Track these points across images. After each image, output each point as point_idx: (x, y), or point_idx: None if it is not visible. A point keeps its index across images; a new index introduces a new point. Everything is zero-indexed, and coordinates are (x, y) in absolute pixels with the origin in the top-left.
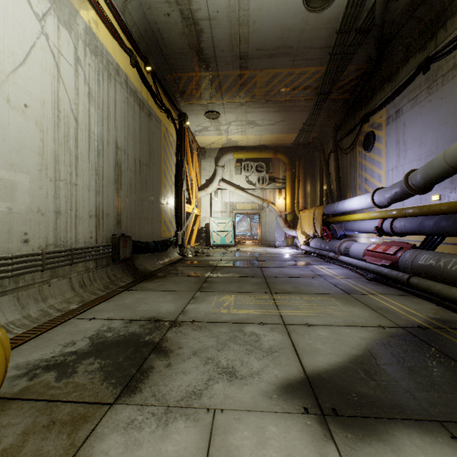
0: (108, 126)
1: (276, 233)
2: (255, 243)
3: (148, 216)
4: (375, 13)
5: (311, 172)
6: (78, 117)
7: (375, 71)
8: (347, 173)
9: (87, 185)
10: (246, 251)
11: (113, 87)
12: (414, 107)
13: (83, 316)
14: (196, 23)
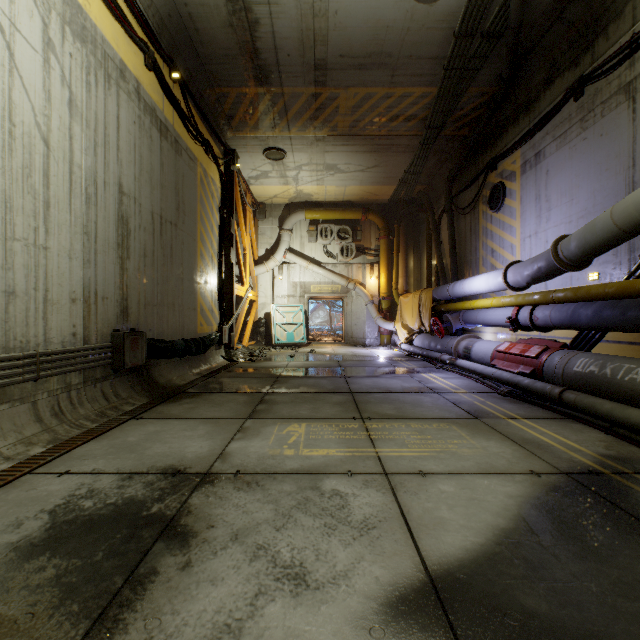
0: (105, 158)
1: (367, 327)
2: (337, 340)
3: (174, 300)
4: (510, 8)
5: (415, 241)
6: (49, 137)
7: (506, 96)
8: (466, 242)
9: (67, 249)
10: (324, 353)
11: (115, 97)
12: (562, 148)
13: (49, 469)
14: (249, 9)
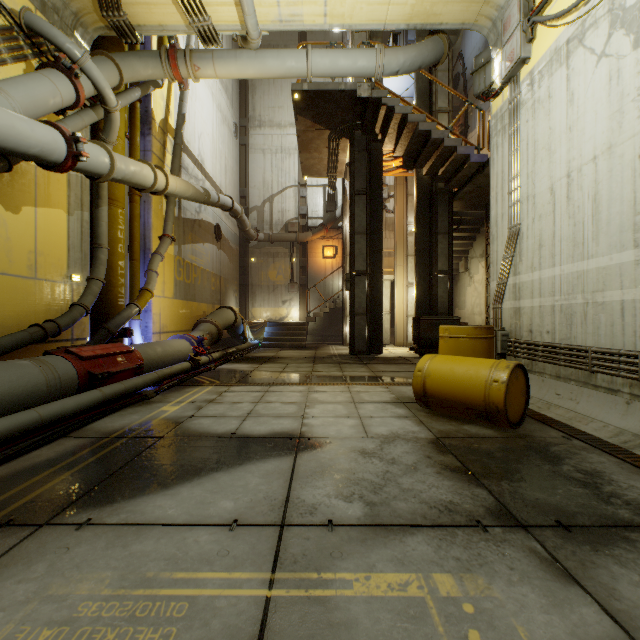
0: None
1: None
2: None
3: None
4: None
5: None
6: None
7: None
8: None
9: None
10: None
11: None
12: None
13: None
14: None
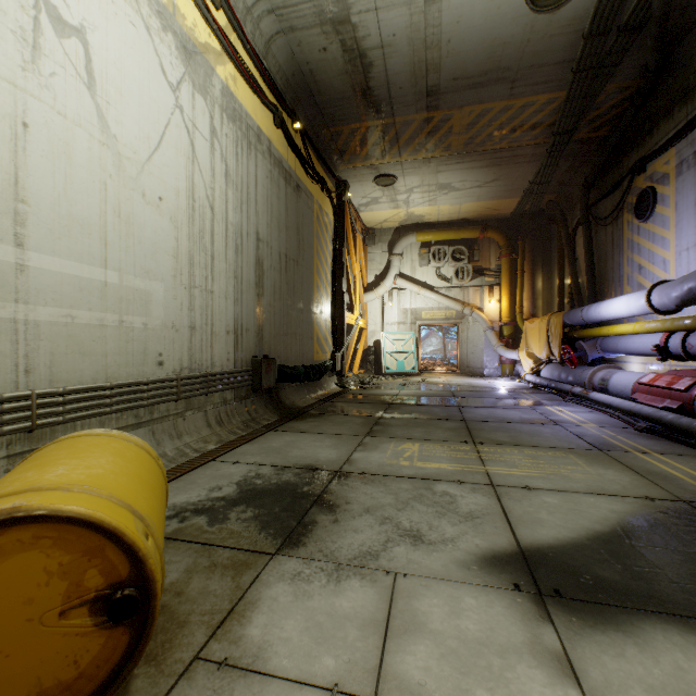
0: (247, 212)
1: (485, 356)
2: (451, 370)
3: (296, 330)
4: None
5: (544, 257)
6: (214, 205)
7: (655, 87)
8: (606, 258)
9: (224, 292)
10: (437, 383)
11: (254, 159)
12: None
13: (224, 459)
14: (363, 55)
